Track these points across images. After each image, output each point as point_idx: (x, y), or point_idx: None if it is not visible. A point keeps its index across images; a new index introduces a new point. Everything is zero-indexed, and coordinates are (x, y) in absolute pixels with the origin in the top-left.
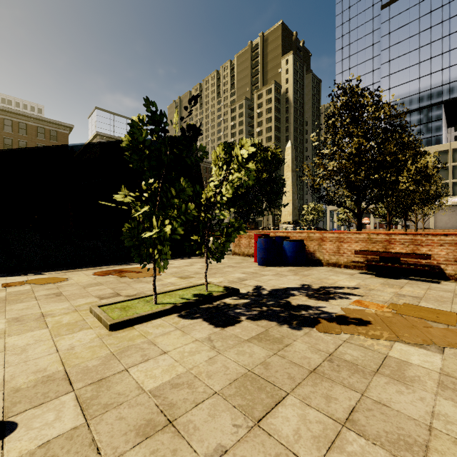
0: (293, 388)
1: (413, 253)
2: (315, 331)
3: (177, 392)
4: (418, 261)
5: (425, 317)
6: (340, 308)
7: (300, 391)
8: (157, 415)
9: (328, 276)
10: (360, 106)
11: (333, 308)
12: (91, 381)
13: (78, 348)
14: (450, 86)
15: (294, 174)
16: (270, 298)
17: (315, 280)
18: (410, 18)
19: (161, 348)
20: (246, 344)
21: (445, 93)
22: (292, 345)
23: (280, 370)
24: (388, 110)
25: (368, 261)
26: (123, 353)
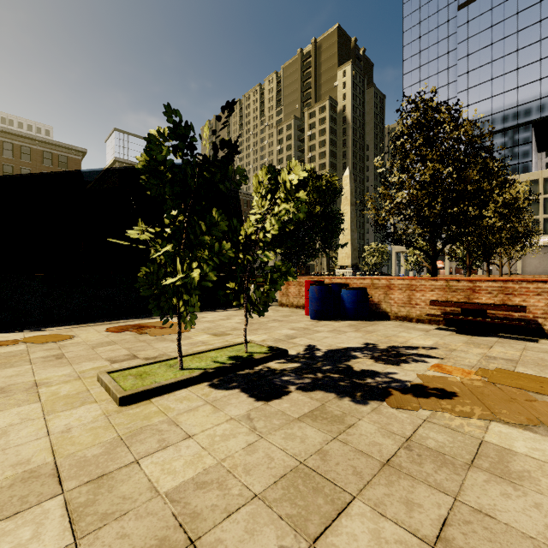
0: (360, 488)
1: (503, 304)
2: (385, 406)
3: (203, 495)
4: (509, 314)
5: (526, 387)
6: (416, 374)
7: (371, 494)
8: (174, 530)
9: (398, 333)
10: (436, 123)
11: (406, 375)
12: (87, 479)
13: (76, 430)
14: (541, 102)
15: (353, 208)
16: (327, 361)
17: (382, 338)
18: (492, 21)
19: (185, 430)
20: (297, 424)
21: (535, 111)
22: (356, 425)
23: (343, 462)
24: (469, 128)
25: (446, 314)
26: (135, 438)
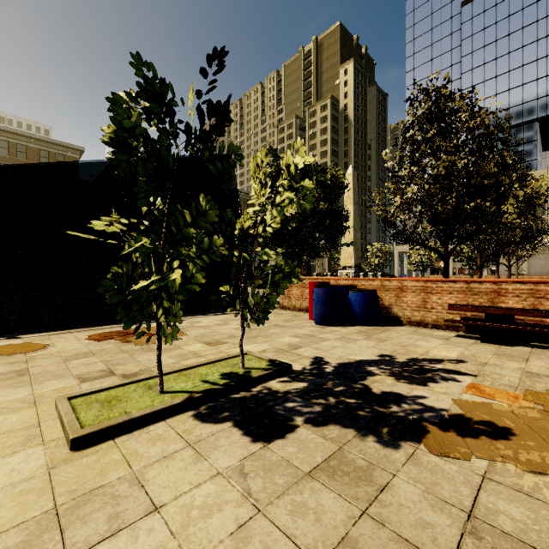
0: None
1: (534, 309)
2: (424, 451)
3: None
4: (540, 321)
5: None
6: (451, 399)
7: None
8: None
9: (415, 341)
10: (451, 111)
11: (439, 400)
12: None
13: None
14: (547, 99)
15: (356, 207)
16: (339, 379)
17: (399, 348)
18: (497, 17)
19: (151, 497)
20: (308, 485)
21: (541, 109)
22: (391, 487)
23: None
24: (486, 117)
25: (466, 320)
26: (77, 511)
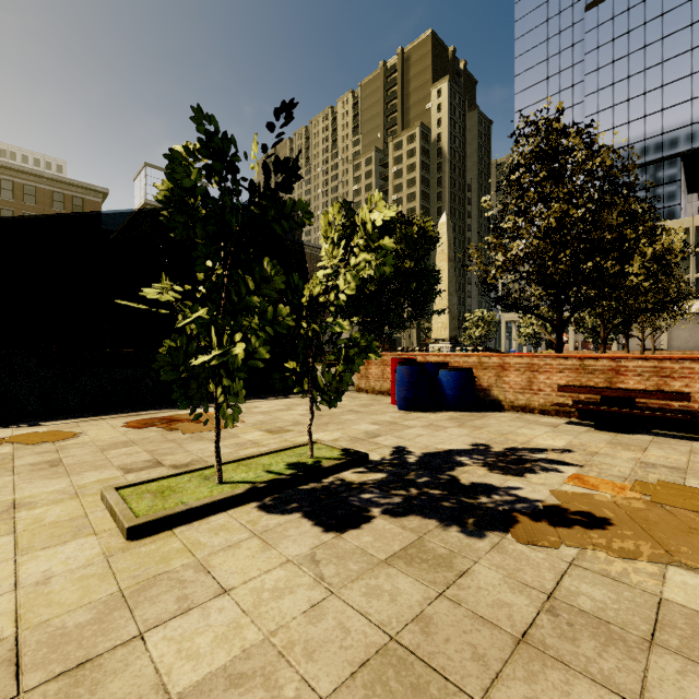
0: (486, 686)
1: (658, 390)
2: (511, 541)
3: None
4: (666, 404)
5: None
6: (549, 490)
7: (504, 697)
8: None
9: (516, 429)
10: (564, 150)
11: (535, 491)
12: (61, 668)
13: (58, 581)
14: (692, 128)
15: (452, 265)
16: (423, 470)
17: (496, 437)
18: (630, 25)
19: (219, 581)
20: (383, 571)
21: (685, 141)
22: (471, 572)
23: (455, 636)
24: (607, 157)
25: (580, 404)
26: (143, 594)
